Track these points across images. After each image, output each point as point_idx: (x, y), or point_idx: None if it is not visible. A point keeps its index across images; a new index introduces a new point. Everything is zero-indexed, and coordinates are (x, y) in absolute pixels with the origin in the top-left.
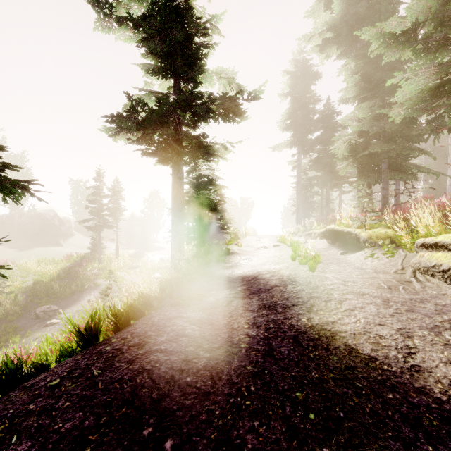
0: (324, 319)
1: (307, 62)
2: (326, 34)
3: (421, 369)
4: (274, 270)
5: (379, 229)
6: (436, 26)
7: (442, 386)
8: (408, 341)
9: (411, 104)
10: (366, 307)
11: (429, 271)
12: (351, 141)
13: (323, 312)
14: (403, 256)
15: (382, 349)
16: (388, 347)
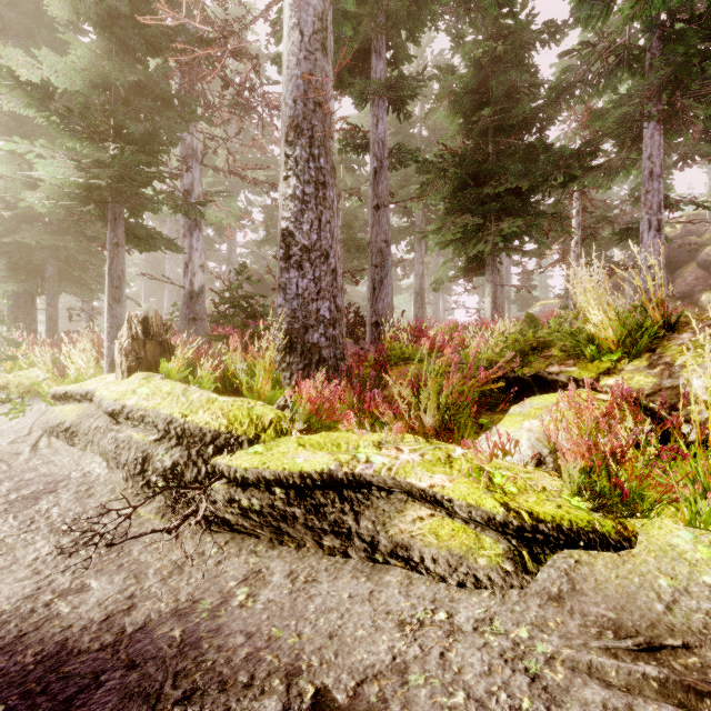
0: None
1: None
2: None
3: None
4: None
5: (32, 370)
6: (80, 107)
7: None
8: None
9: (55, 194)
10: None
11: (55, 432)
12: None
13: None
14: (41, 413)
15: None
16: None
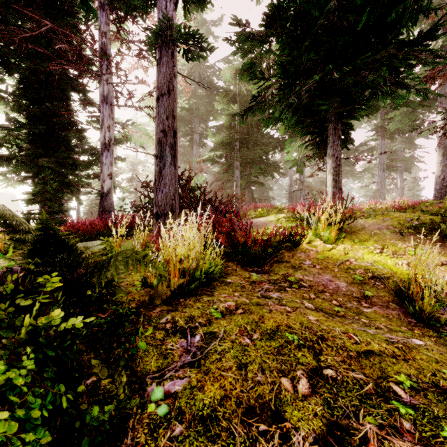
0: None
1: None
2: None
3: None
4: None
5: None
6: None
7: None
8: None
9: None
10: None
11: None
12: None
13: None
14: None
15: None
16: None
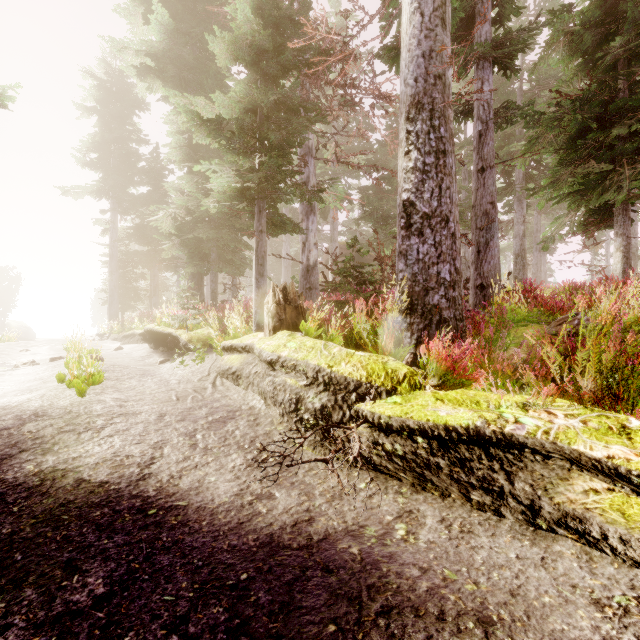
0: (64, 457)
1: (128, 77)
2: (148, 58)
3: (151, 475)
4: (16, 403)
5: (204, 329)
6: (238, 130)
7: (161, 484)
8: (158, 452)
9: (222, 199)
10: (133, 428)
11: (225, 375)
12: (178, 216)
13: (67, 449)
14: (214, 360)
15: (122, 470)
16: (131, 465)
